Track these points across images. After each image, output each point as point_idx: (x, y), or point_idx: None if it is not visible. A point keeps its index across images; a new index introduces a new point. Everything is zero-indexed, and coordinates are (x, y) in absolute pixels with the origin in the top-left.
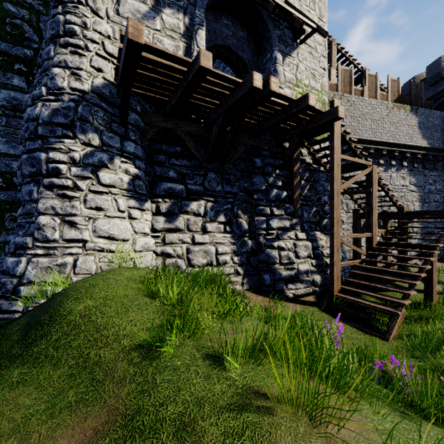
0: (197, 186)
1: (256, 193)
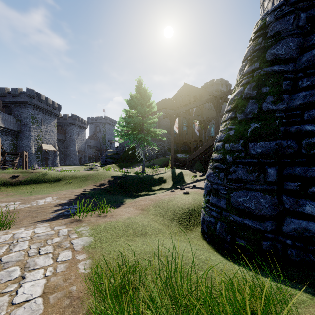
0: None
1: None
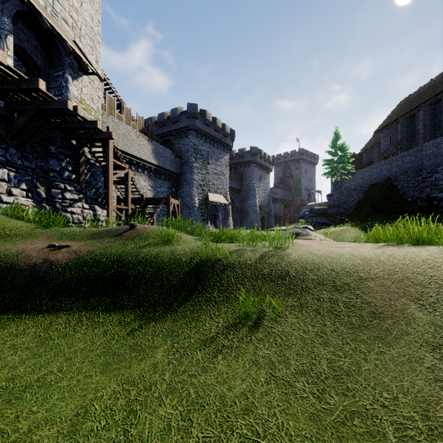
0: (0, 157)
1: (51, 172)
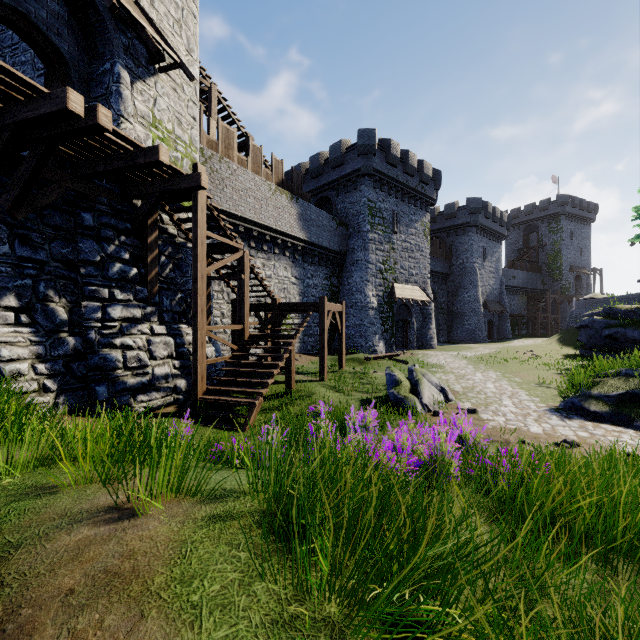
0: None
1: (84, 265)
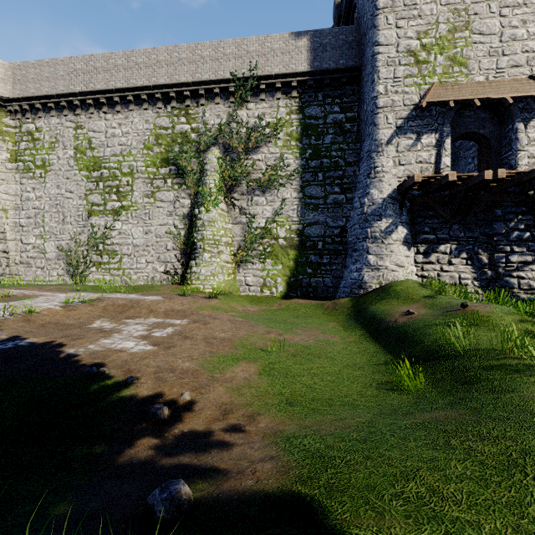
0: (444, 235)
1: (496, 236)
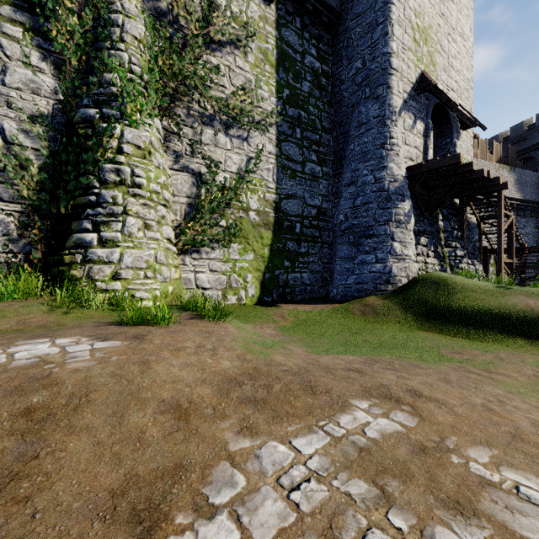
0: (421, 228)
1: (444, 233)
